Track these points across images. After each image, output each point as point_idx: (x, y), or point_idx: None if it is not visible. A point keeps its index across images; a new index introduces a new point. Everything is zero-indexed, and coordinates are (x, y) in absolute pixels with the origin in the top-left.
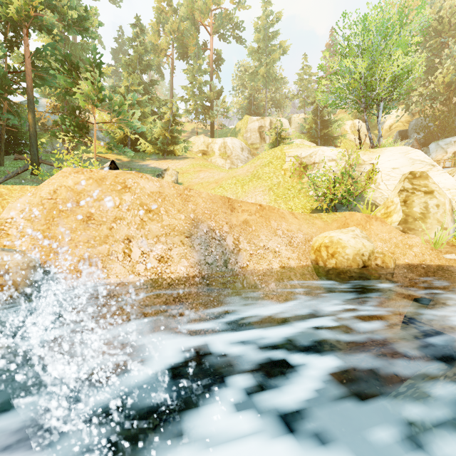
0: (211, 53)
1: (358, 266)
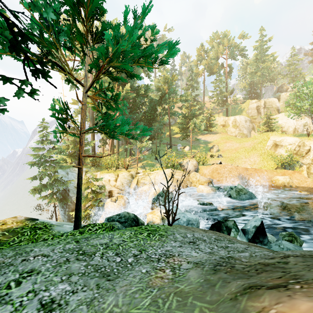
0: (226, 69)
1: (283, 185)
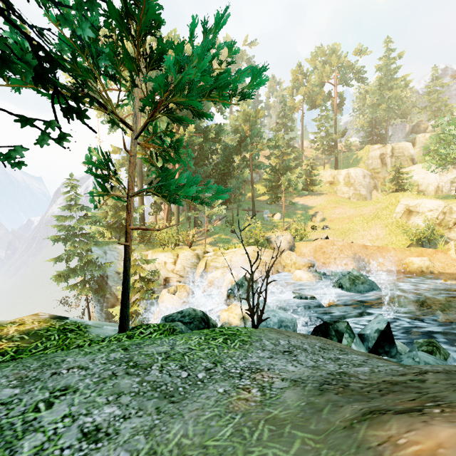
0: (335, 100)
1: (419, 271)
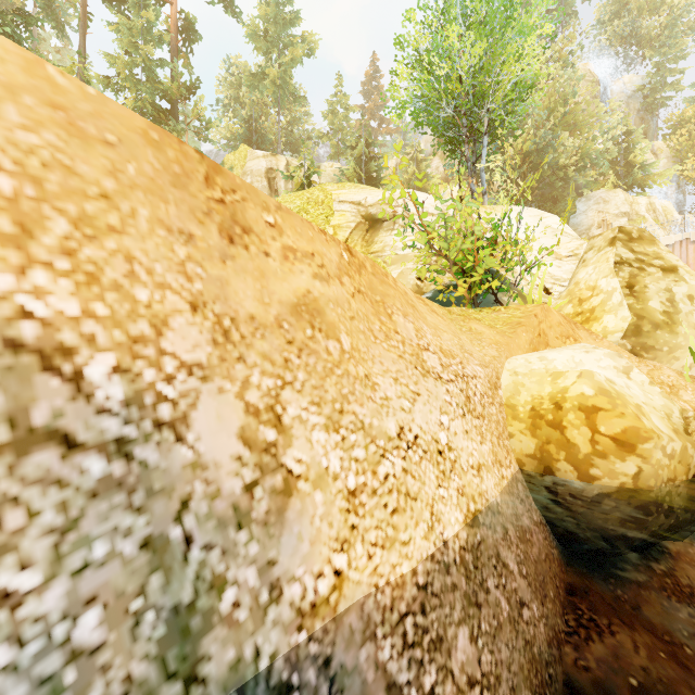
0: (175, 10)
1: (686, 472)
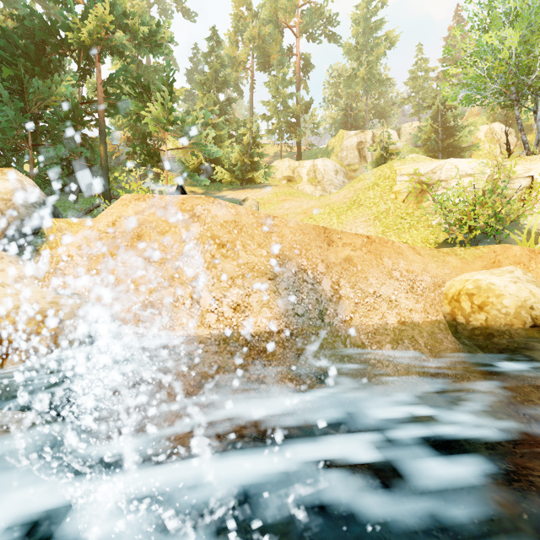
0: (298, 58)
1: (524, 324)
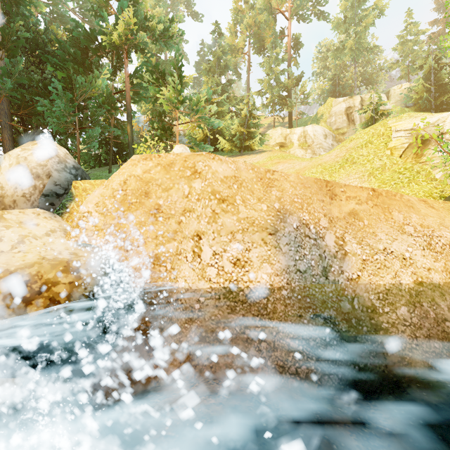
0: (289, 38)
1: None
